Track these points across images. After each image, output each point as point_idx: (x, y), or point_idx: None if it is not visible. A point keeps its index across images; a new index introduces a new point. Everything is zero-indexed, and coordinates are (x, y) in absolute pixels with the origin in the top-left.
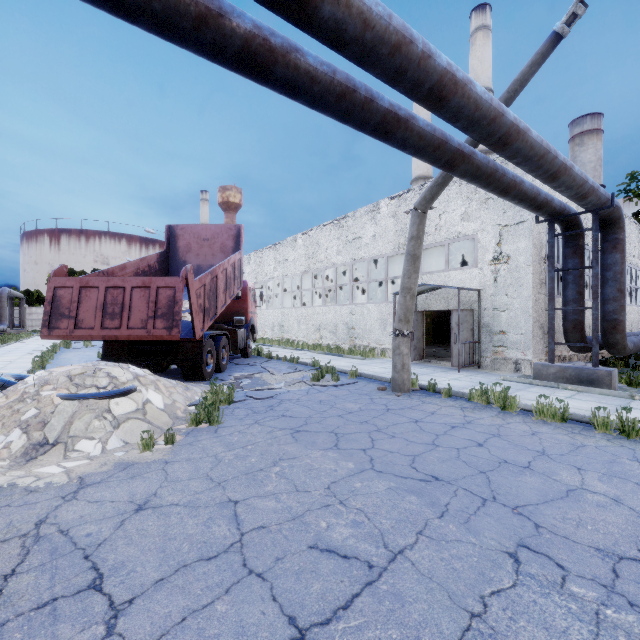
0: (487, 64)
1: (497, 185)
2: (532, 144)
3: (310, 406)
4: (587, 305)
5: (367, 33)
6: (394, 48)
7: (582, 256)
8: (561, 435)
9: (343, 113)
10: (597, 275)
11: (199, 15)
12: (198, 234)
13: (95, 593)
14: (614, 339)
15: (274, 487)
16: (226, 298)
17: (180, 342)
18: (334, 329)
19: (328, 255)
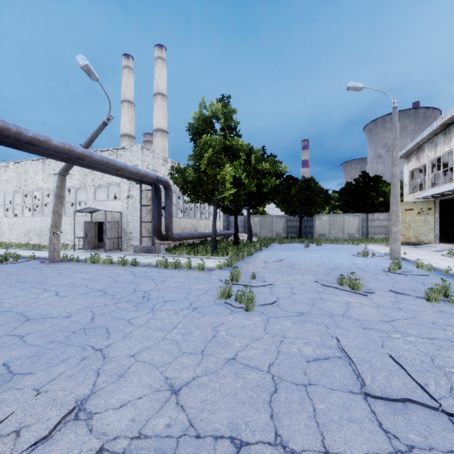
0: (163, 80)
1: (97, 169)
2: (96, 160)
3: None
4: (181, 220)
5: None
6: None
7: (160, 199)
8: (101, 267)
9: None
10: (153, 209)
11: None
12: None
13: None
14: (168, 234)
15: None
16: None
17: None
18: (40, 233)
19: (36, 181)
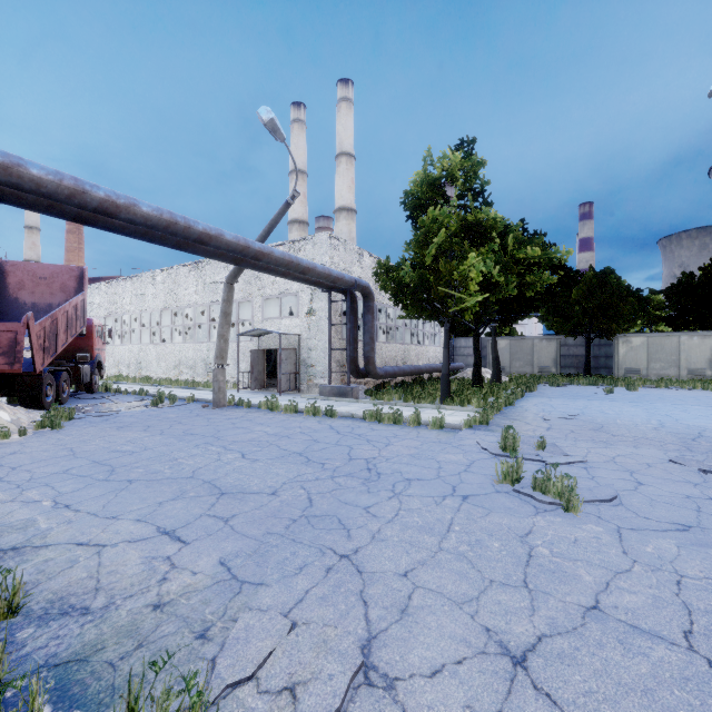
0: (350, 132)
1: (275, 273)
2: (277, 259)
3: (140, 417)
4: (383, 346)
5: (148, 223)
6: (166, 227)
7: (355, 315)
8: (284, 418)
9: (148, 240)
10: (349, 329)
11: (50, 205)
12: (33, 272)
13: (2, 467)
14: (369, 369)
15: (97, 443)
16: (67, 337)
17: (18, 376)
18: (193, 365)
19: (188, 295)
